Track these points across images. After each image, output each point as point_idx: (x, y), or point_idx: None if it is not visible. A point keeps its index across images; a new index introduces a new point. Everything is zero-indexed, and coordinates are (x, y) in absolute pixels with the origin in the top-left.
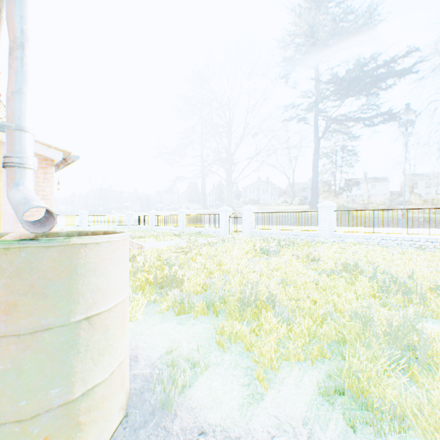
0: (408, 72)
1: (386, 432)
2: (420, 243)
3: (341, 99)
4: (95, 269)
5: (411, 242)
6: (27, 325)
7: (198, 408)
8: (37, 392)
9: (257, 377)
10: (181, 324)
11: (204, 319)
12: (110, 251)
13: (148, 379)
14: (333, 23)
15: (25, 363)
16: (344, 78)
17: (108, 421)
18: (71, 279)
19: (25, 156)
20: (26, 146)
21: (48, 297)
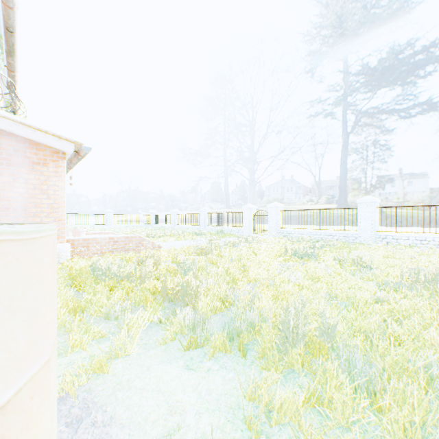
0: None
1: None
2: None
3: (375, 88)
4: None
5: None
6: None
7: None
8: None
9: None
10: (189, 370)
11: (225, 360)
12: None
13: None
14: (366, 5)
15: None
16: (379, 65)
17: None
18: None
19: None
20: None
21: None
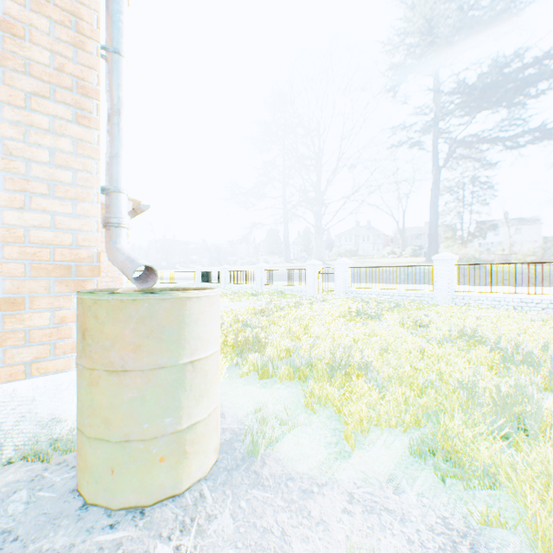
0: None
1: (475, 490)
2: None
3: (469, 115)
4: (197, 320)
5: None
6: (149, 362)
7: (285, 459)
8: (156, 419)
9: (345, 436)
10: (265, 388)
11: (290, 384)
12: (208, 305)
13: (237, 433)
14: (457, 15)
15: (147, 393)
16: (474, 87)
17: (206, 456)
18: (179, 327)
19: (121, 216)
20: (122, 206)
21: (163, 341)
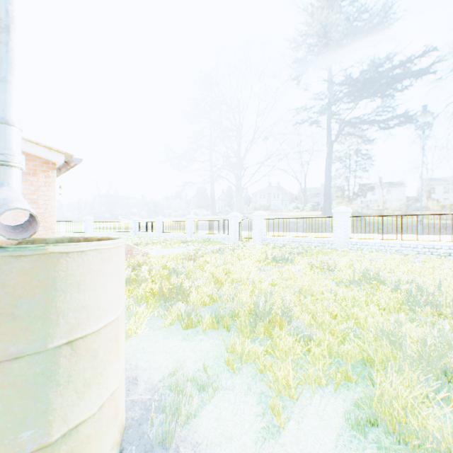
0: (426, 72)
1: None
2: (442, 251)
3: (355, 100)
4: (79, 283)
5: (432, 249)
6: None
7: (204, 444)
8: (3, 437)
9: (272, 405)
10: (186, 340)
11: (212, 334)
12: (99, 261)
13: (148, 407)
14: (347, 21)
15: None
16: (359, 79)
17: None
18: (47, 296)
19: (10, 153)
20: (11, 141)
21: (18, 318)
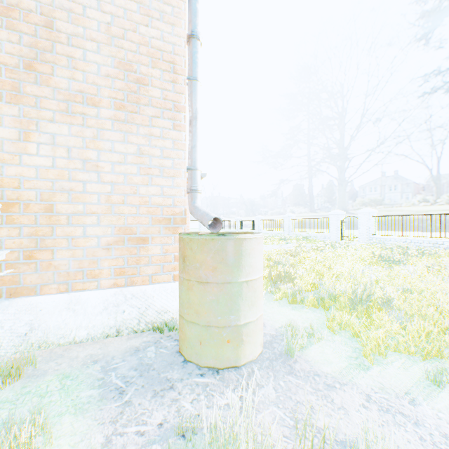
0: None
1: None
2: None
3: None
4: (249, 254)
5: None
6: (221, 279)
7: (312, 361)
8: (225, 315)
9: (364, 354)
10: (294, 310)
11: (315, 310)
12: (256, 244)
13: (274, 337)
14: None
15: (220, 298)
16: None
17: (255, 346)
18: (239, 257)
19: (197, 185)
20: (198, 179)
21: (229, 266)
